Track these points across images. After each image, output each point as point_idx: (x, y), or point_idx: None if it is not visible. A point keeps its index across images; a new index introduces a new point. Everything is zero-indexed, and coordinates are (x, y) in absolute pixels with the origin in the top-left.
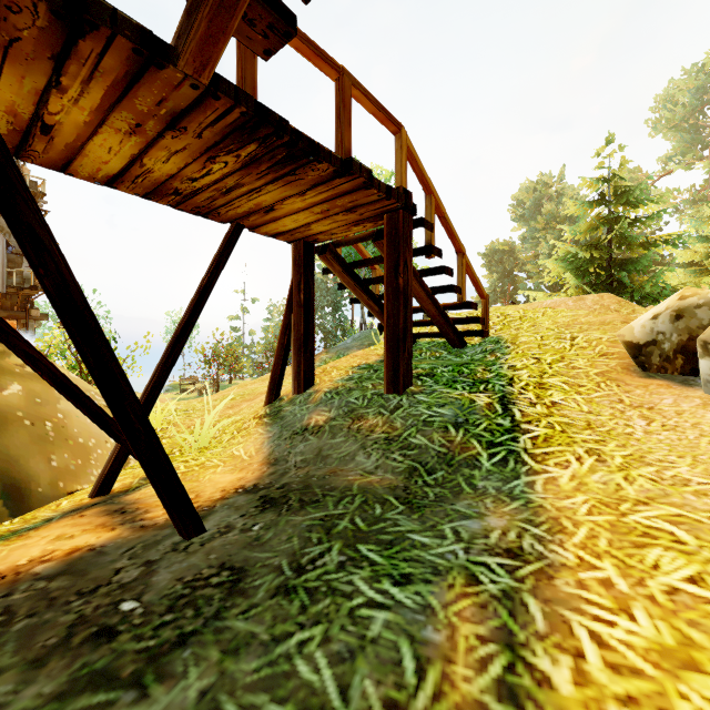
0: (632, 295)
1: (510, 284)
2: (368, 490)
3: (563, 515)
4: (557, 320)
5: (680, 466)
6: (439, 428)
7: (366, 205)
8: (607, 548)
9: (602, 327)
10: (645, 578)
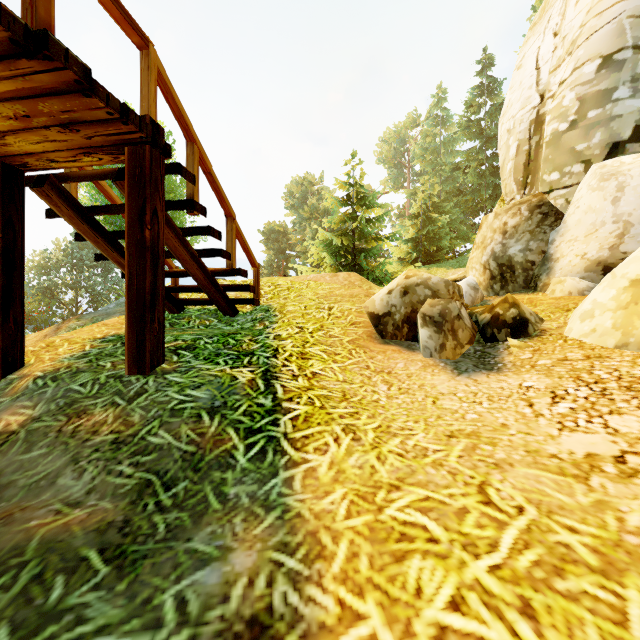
0: (368, 276)
1: (284, 260)
2: (56, 546)
3: (322, 525)
4: (318, 291)
5: (418, 433)
6: (190, 418)
7: (93, 124)
8: (369, 573)
9: (352, 299)
10: (411, 619)
